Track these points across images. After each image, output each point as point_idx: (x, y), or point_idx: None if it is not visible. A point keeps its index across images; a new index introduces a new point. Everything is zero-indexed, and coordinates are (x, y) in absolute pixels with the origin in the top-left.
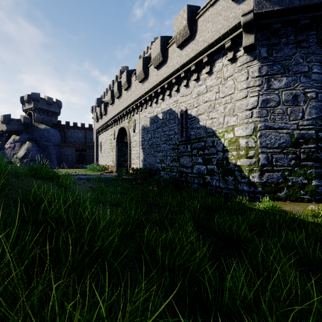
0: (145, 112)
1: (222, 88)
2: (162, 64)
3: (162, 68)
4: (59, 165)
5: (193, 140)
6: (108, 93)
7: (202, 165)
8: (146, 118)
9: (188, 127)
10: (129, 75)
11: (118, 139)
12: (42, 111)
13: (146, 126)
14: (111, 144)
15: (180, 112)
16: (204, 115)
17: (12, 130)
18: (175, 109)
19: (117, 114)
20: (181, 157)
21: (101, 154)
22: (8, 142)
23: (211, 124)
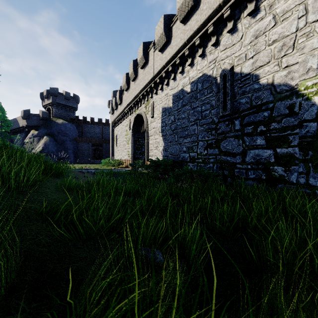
0: (166, 89)
1: (316, 4)
2: (192, 13)
3: (191, 18)
4: (76, 161)
5: (246, 110)
6: (123, 78)
7: (265, 149)
8: (168, 97)
9: (236, 92)
10: (146, 48)
11: (134, 128)
12: (60, 106)
13: (168, 107)
14: (126, 135)
15: (222, 74)
16: (268, 66)
17: (32, 125)
18: (212, 73)
19: (133, 100)
20: (223, 140)
21: (116, 148)
22: (27, 137)
23: (285, 76)
